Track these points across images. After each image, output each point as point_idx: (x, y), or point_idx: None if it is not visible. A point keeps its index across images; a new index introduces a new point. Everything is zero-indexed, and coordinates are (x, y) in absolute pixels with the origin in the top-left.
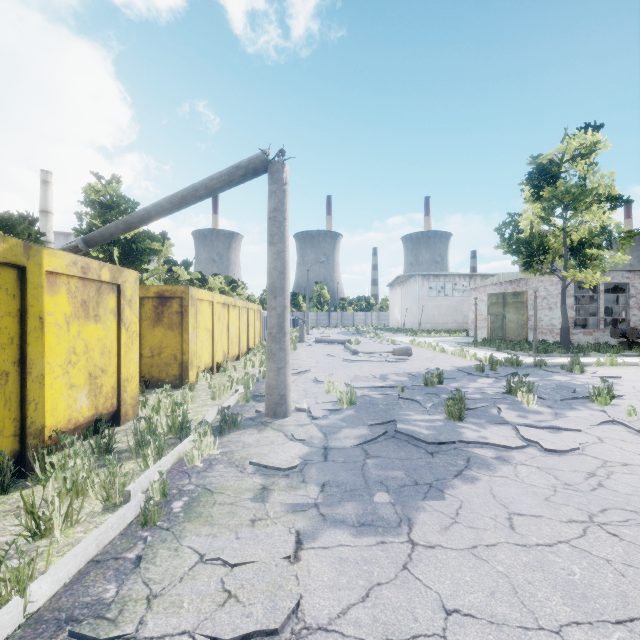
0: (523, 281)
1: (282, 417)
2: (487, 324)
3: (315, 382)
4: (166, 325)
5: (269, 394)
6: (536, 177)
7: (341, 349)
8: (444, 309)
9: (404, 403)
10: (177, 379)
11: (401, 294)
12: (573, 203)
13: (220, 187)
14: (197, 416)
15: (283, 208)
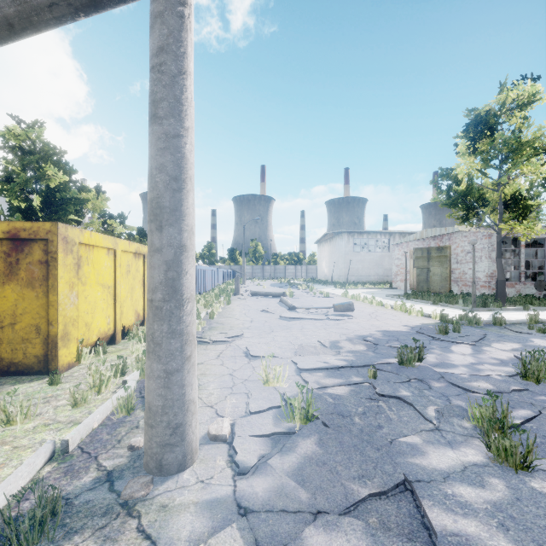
0: (446, 236)
1: (175, 471)
2: (412, 277)
3: (247, 356)
4: (23, 281)
5: (148, 424)
6: (472, 130)
7: (276, 303)
8: (367, 263)
9: (389, 407)
10: (40, 361)
11: (328, 250)
12: (515, 153)
13: (49, 4)
14: (0, 470)
15: (178, 49)
